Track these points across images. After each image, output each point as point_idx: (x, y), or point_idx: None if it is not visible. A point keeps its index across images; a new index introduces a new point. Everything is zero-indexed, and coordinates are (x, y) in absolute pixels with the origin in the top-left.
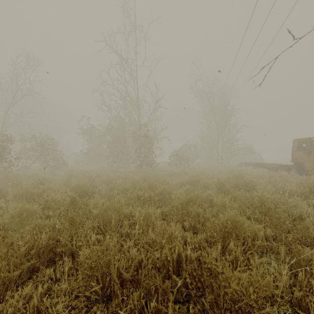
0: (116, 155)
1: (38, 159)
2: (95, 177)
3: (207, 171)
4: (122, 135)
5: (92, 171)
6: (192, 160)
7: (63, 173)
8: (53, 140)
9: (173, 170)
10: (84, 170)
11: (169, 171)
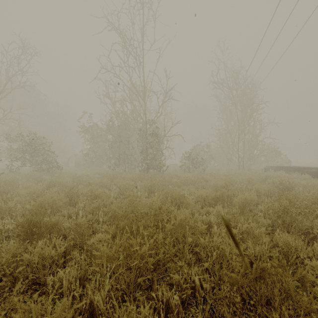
0: (118, 157)
1: (28, 161)
2: (84, 187)
3: (232, 178)
4: (126, 133)
5: (85, 178)
6: (206, 163)
7: (50, 180)
8: (46, 140)
9: (187, 176)
10: (79, 175)
11: (182, 177)
